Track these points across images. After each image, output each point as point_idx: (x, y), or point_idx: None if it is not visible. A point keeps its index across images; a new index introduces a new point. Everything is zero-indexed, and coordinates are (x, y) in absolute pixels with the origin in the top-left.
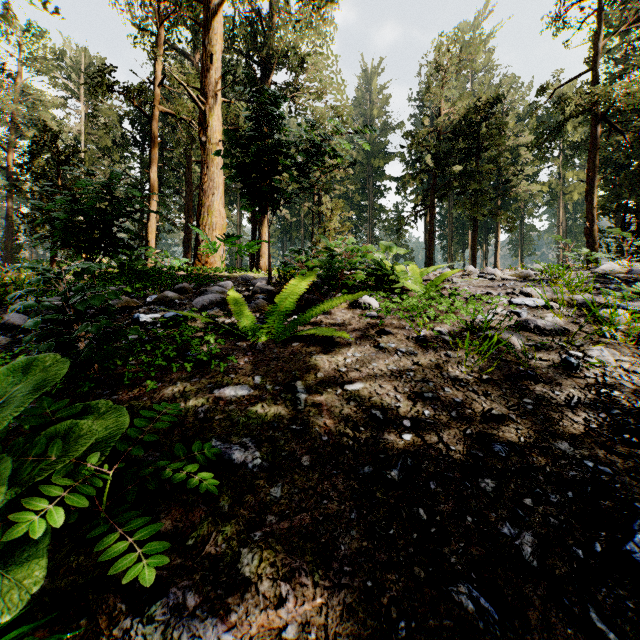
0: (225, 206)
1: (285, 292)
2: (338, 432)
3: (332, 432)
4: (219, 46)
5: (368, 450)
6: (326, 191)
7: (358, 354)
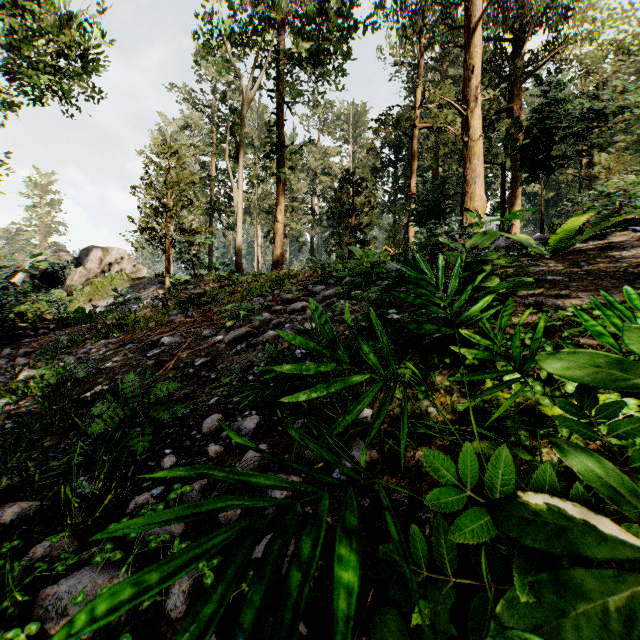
0: None
1: (564, 226)
2: (611, 271)
3: (607, 272)
4: (479, 55)
5: (632, 274)
6: (601, 148)
7: (632, 250)
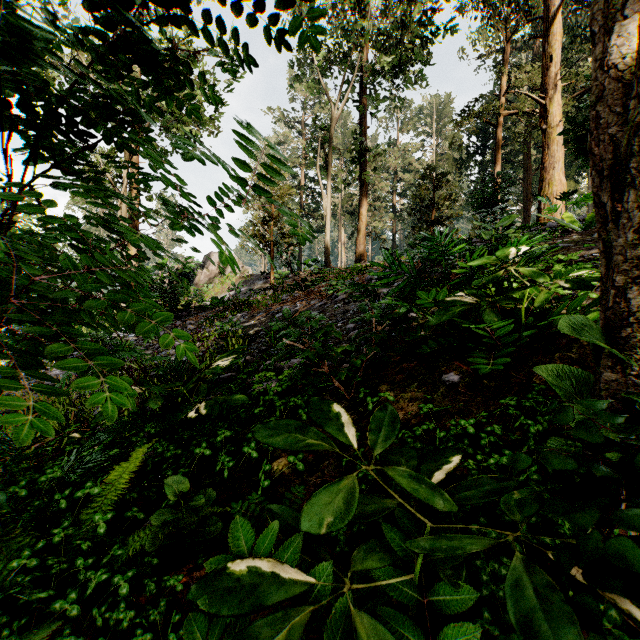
0: (570, 179)
1: None
2: None
3: None
4: (559, 42)
5: None
6: None
7: None
